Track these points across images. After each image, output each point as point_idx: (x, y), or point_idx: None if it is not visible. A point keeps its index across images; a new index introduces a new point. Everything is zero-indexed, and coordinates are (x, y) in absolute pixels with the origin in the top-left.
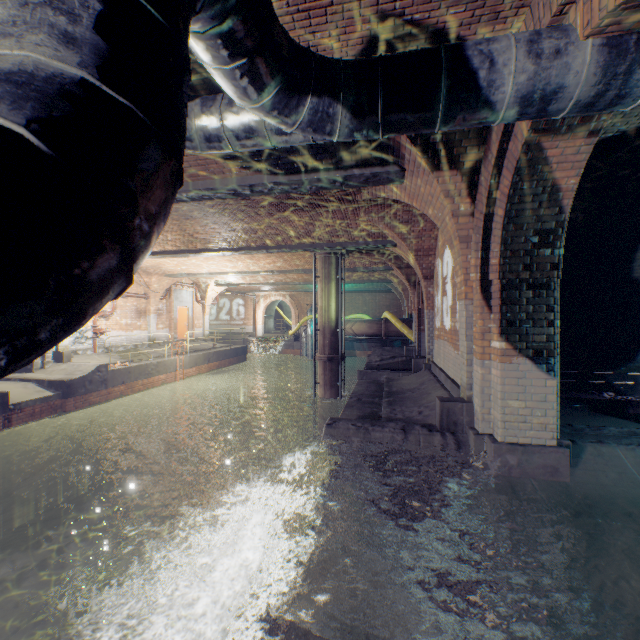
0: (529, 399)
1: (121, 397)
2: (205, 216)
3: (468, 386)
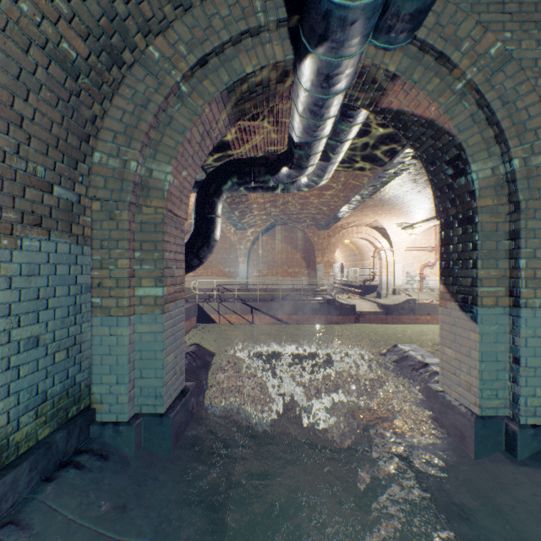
0: (457, 350)
1: (425, 324)
2: (426, 188)
3: None
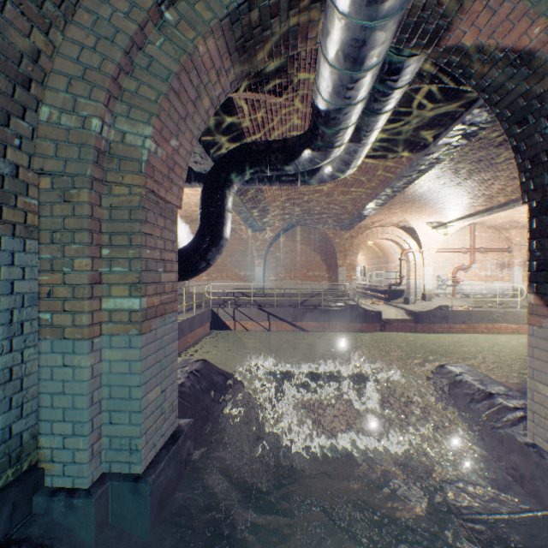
0: None
1: (460, 333)
2: (468, 179)
3: None
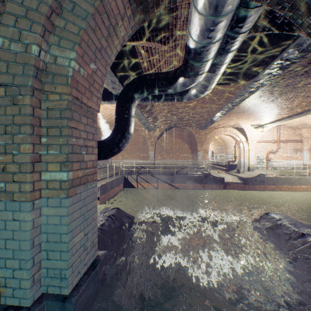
0: None
1: (271, 191)
2: (278, 97)
3: None
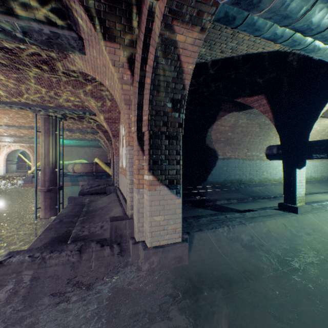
0: (167, 213)
1: None
2: None
3: (131, 207)
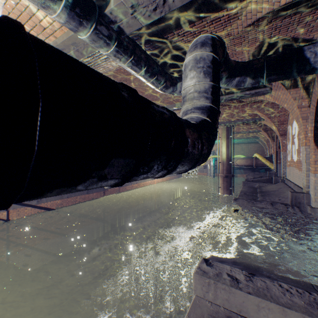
0: None
1: (136, 188)
2: None
3: (306, 186)
